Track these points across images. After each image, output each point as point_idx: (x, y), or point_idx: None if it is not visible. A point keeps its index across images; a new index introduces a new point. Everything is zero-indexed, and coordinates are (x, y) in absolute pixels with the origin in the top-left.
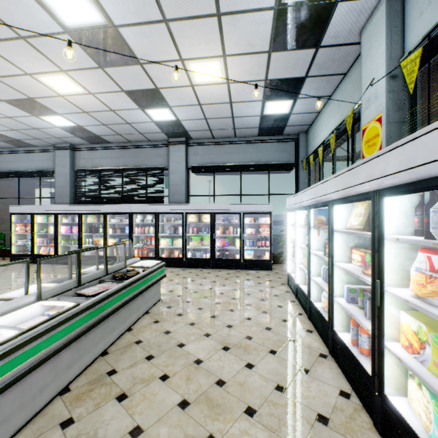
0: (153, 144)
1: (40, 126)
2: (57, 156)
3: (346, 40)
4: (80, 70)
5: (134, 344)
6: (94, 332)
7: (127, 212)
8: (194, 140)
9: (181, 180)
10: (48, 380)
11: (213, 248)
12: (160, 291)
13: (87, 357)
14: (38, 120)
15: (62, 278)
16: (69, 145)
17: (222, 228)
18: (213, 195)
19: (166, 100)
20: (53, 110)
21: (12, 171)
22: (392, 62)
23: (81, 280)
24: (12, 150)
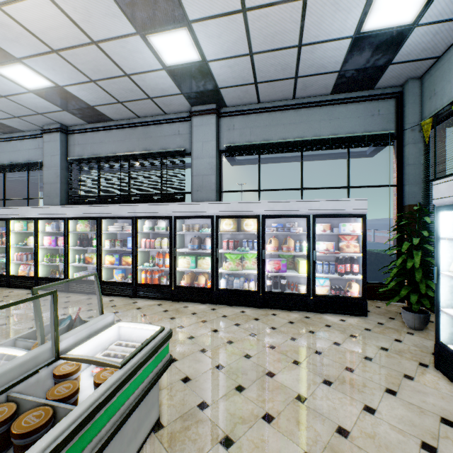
0: (170, 118)
1: (6, 90)
2: (45, 142)
3: None
4: None
5: None
6: None
7: (129, 216)
8: (229, 108)
9: (209, 168)
10: None
11: (261, 274)
12: (157, 400)
13: None
14: None
15: None
16: (60, 126)
17: (275, 241)
18: (258, 190)
19: (181, 0)
20: (5, 50)
21: None
22: None
23: None
24: None
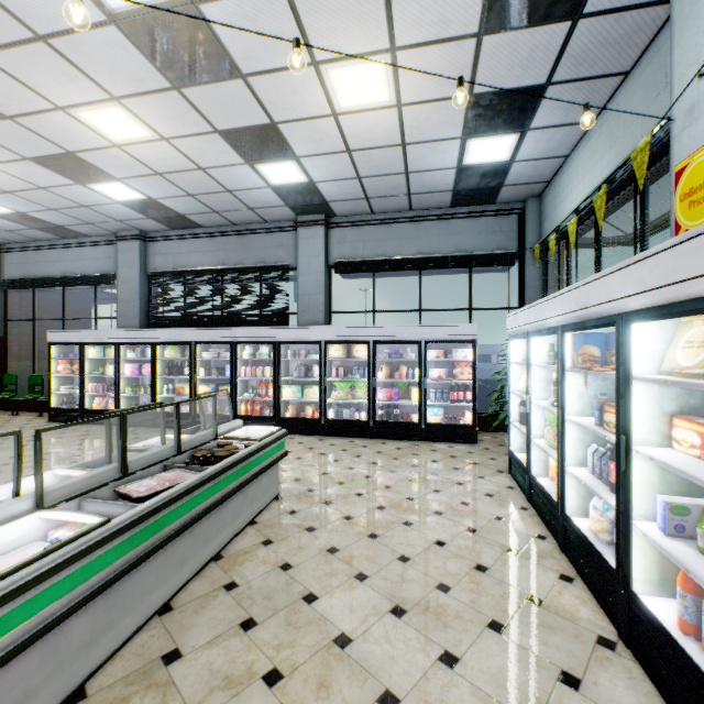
0: (271, 227)
1: (91, 201)
2: (120, 251)
3: None
4: (142, 95)
5: (222, 591)
6: (142, 571)
7: (228, 341)
8: (340, 218)
9: (317, 286)
10: (38, 681)
11: (371, 403)
12: (277, 482)
13: (129, 620)
14: (87, 192)
15: (102, 459)
16: (138, 233)
17: (387, 368)
18: (372, 311)
19: (290, 145)
20: (108, 172)
21: (54, 276)
22: None
23: (129, 466)
24: (54, 244)
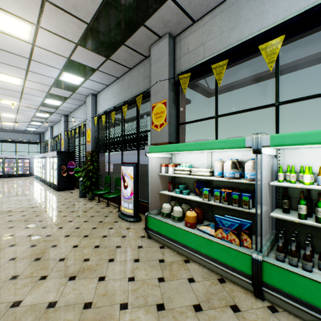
0: None
1: None
2: None
3: (46, 127)
4: None
5: None
6: None
7: None
8: None
9: None
10: None
11: (4, 171)
12: None
13: None
14: None
15: None
16: None
17: (8, 163)
18: (2, 151)
19: None
20: None
21: None
22: (51, 137)
23: None
24: None
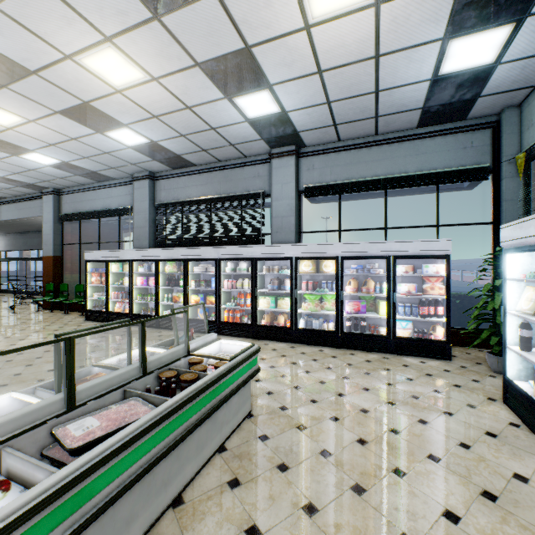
0: (250, 161)
1: (110, 148)
2: (135, 188)
3: None
4: (129, 31)
5: None
6: None
7: (213, 258)
8: (309, 148)
9: (288, 209)
10: None
11: (339, 315)
12: (249, 398)
13: None
14: (105, 139)
15: None
16: (148, 173)
17: (354, 282)
18: (339, 230)
19: (264, 71)
20: (117, 119)
21: (92, 211)
22: None
23: (79, 396)
24: (92, 187)
